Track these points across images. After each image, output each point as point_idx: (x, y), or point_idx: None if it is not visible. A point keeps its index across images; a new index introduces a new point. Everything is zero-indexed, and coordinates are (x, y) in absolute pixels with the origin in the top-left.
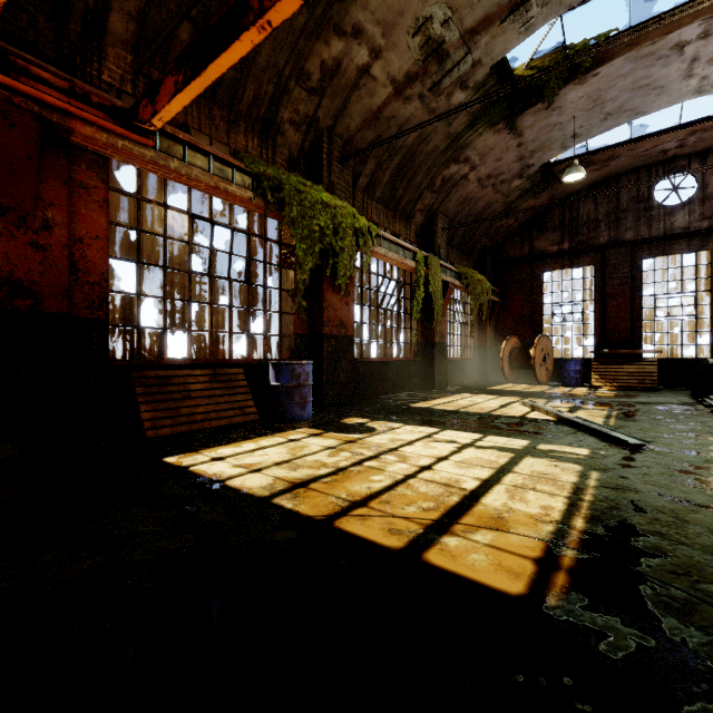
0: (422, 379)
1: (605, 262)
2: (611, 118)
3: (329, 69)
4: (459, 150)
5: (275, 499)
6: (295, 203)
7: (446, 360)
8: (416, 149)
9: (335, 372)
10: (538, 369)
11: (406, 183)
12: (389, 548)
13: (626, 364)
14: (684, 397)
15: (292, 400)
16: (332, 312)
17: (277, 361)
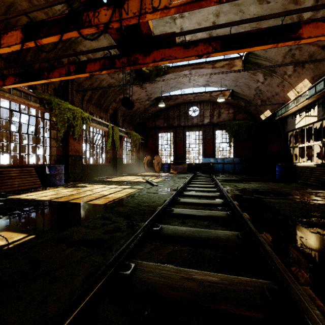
0: (113, 171)
1: (176, 132)
2: (173, 88)
3: (71, 61)
4: (124, 90)
5: (52, 200)
6: (57, 108)
7: (122, 164)
8: (108, 88)
9: (74, 169)
10: (155, 167)
11: (104, 99)
12: (80, 202)
13: (179, 165)
14: (190, 174)
15: (56, 178)
16: (73, 147)
17: (50, 165)
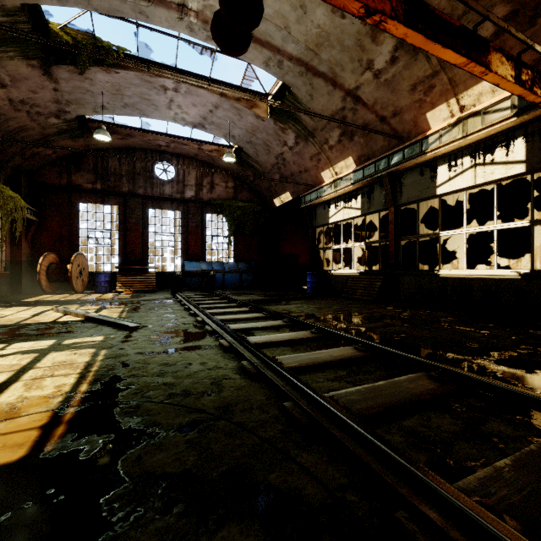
0: None
1: (126, 205)
2: (128, 108)
3: None
4: None
5: None
6: None
7: None
8: None
9: None
10: (75, 281)
11: None
12: None
13: (139, 276)
14: (168, 294)
15: None
16: None
17: None
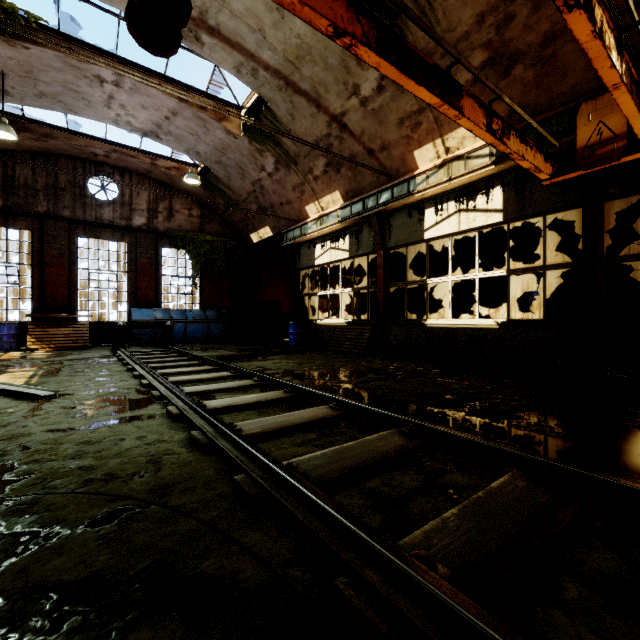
0: None
1: (44, 231)
2: (46, 99)
3: None
4: None
5: None
6: None
7: None
8: None
9: None
10: None
11: None
12: None
13: (63, 327)
14: (107, 351)
15: None
16: None
17: None
